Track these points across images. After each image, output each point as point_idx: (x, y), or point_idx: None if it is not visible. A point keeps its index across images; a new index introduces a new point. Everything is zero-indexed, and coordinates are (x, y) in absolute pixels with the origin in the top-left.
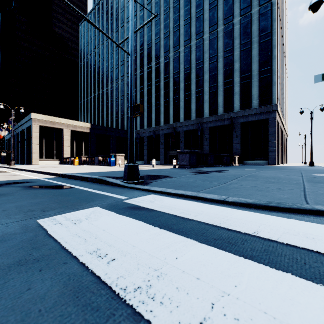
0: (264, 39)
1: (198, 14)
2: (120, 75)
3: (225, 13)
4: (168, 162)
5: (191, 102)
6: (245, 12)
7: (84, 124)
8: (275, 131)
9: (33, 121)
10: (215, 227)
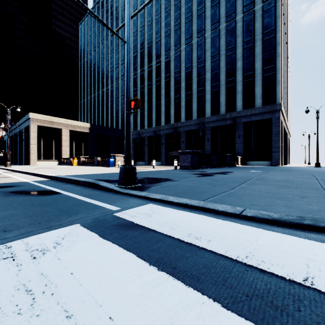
0: (268, 37)
1: (200, 12)
2: (120, 75)
3: (227, 11)
4: (169, 162)
5: (192, 101)
6: (248, 9)
7: (84, 124)
8: (279, 131)
9: (31, 121)
10: (241, 264)
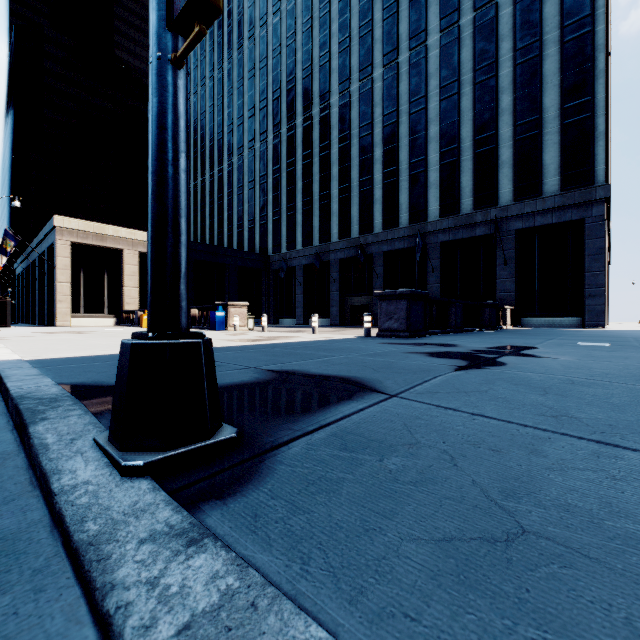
0: (574, 34)
1: None
2: (246, 139)
3: None
4: (348, 320)
5: (398, 187)
6: None
7: None
8: (603, 248)
9: (58, 234)
10: None
